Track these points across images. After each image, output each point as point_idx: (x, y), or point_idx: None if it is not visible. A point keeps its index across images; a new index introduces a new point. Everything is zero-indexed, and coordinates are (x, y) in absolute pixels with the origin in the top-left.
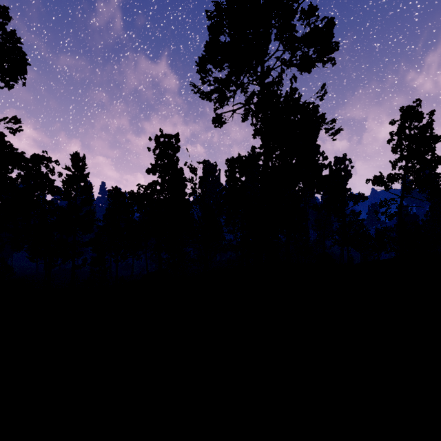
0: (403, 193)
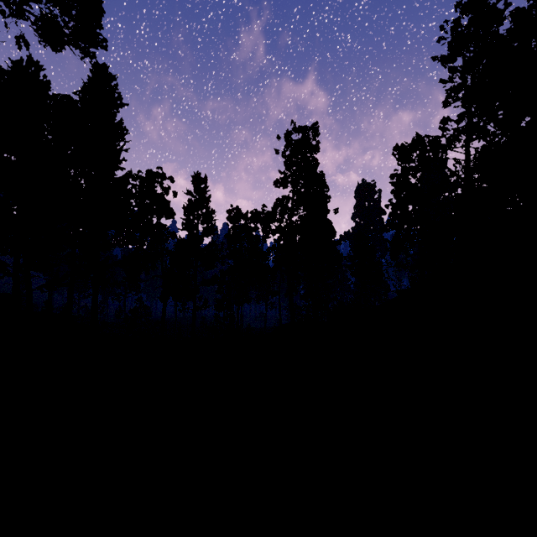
0: None
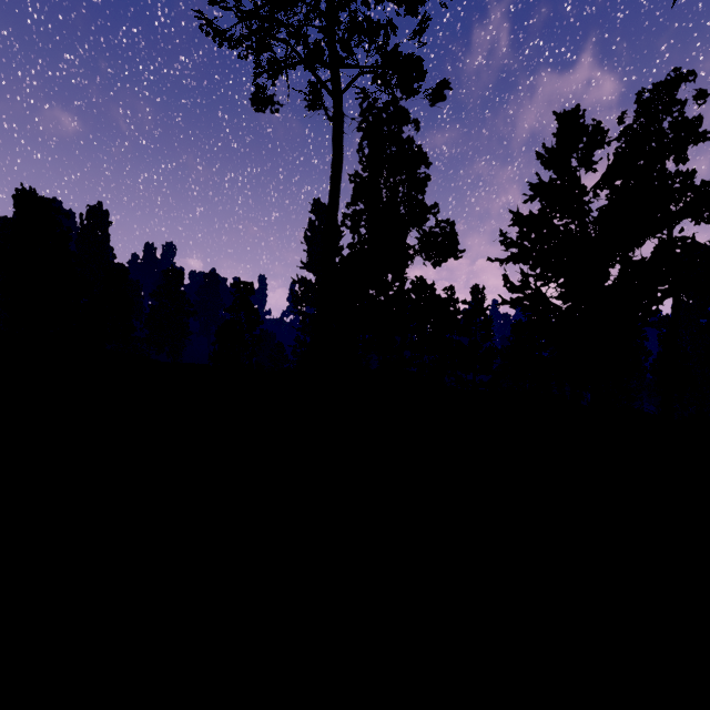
0: None
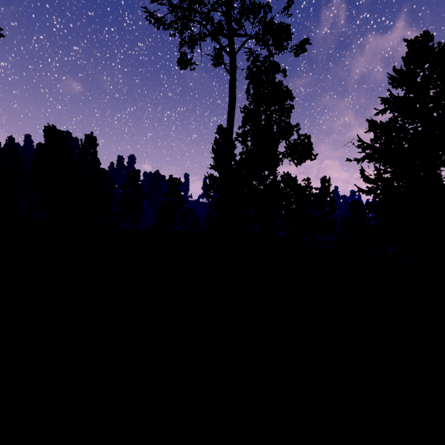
0: None
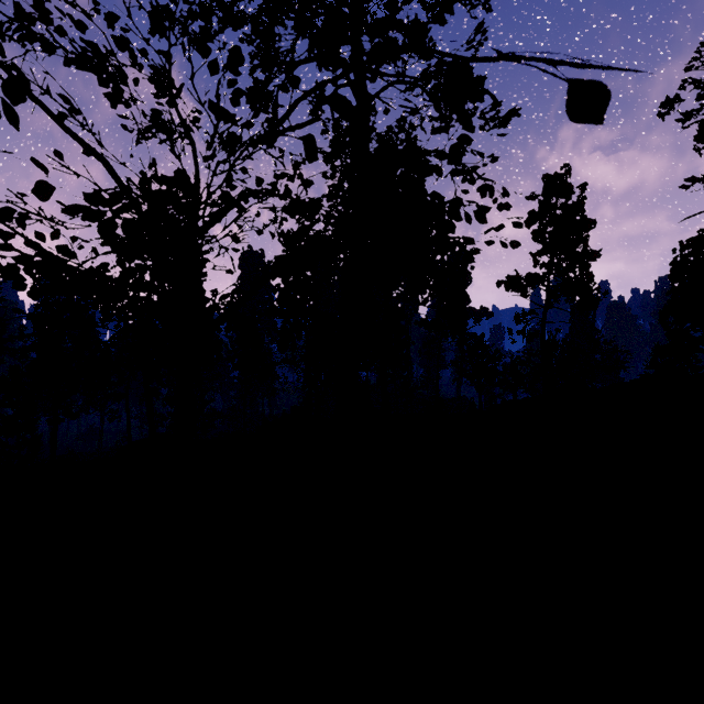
0: (547, 302)
